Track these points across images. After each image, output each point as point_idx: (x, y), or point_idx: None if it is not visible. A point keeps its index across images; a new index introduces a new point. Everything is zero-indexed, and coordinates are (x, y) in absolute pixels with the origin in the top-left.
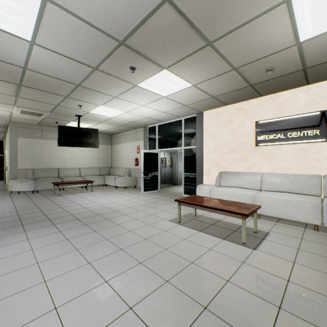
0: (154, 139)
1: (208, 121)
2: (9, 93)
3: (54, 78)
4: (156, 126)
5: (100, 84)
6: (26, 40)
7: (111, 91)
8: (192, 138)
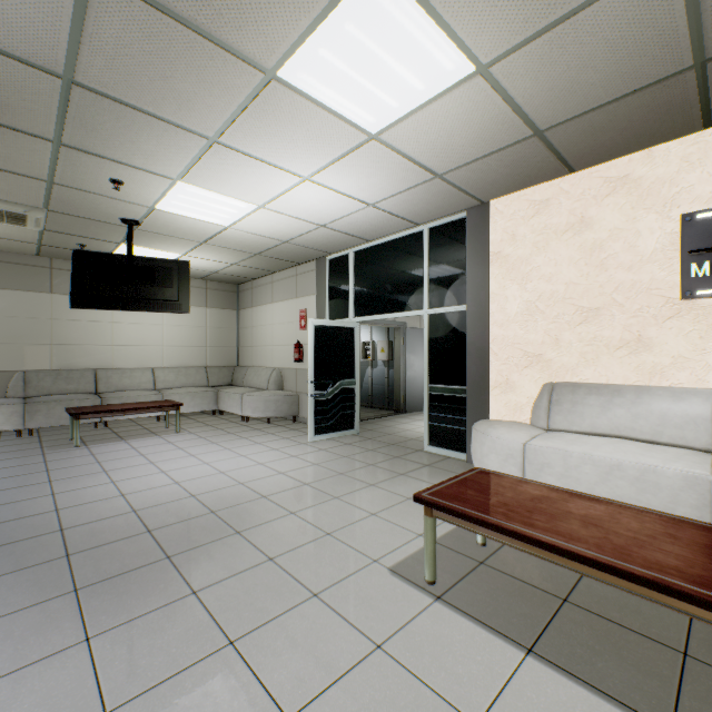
0: (343, 290)
1: (506, 228)
2: None
3: None
4: (348, 255)
5: (143, 69)
6: None
7: (190, 109)
8: (455, 282)
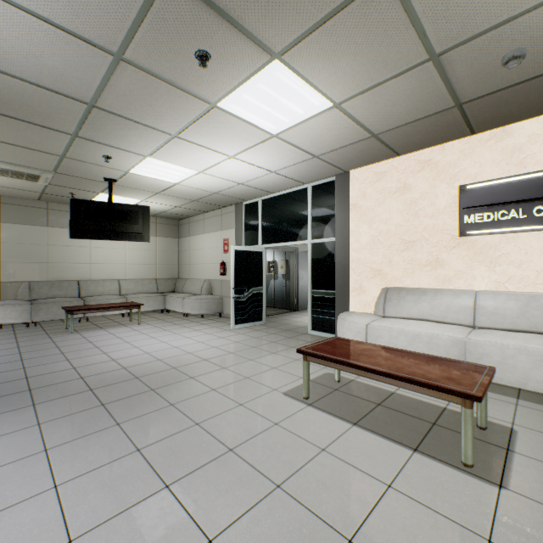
0: (254, 226)
1: (360, 188)
2: None
3: (36, 87)
4: (258, 202)
5: (138, 101)
6: None
7: (163, 120)
8: (328, 222)
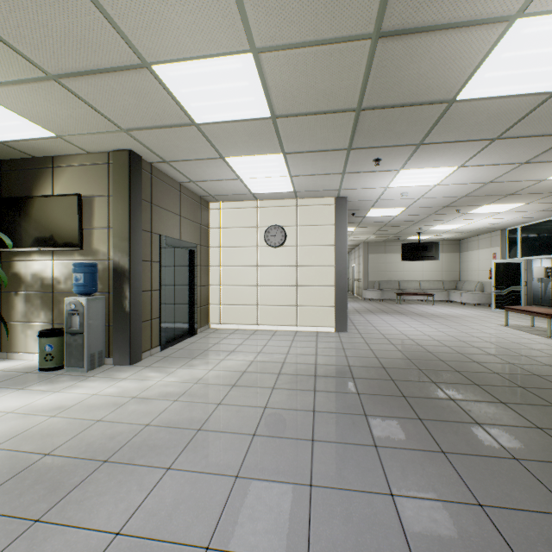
0: (514, 244)
1: None
2: (374, 230)
3: (404, 221)
4: (517, 228)
5: (435, 218)
6: (394, 215)
7: (445, 218)
8: None
